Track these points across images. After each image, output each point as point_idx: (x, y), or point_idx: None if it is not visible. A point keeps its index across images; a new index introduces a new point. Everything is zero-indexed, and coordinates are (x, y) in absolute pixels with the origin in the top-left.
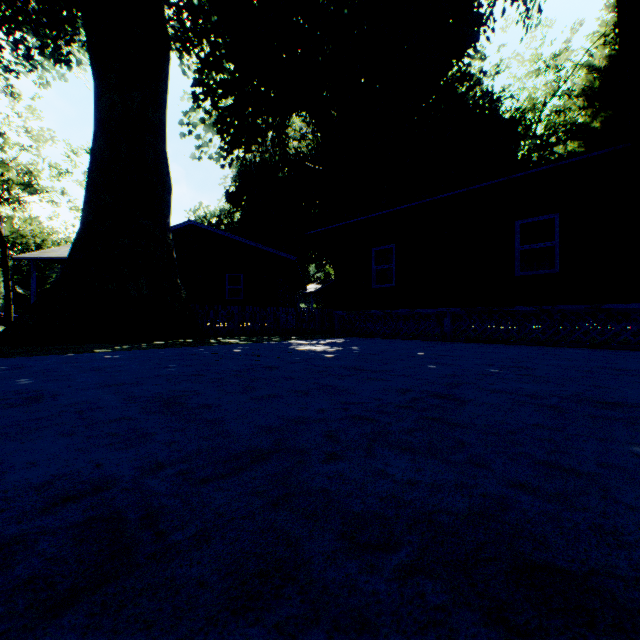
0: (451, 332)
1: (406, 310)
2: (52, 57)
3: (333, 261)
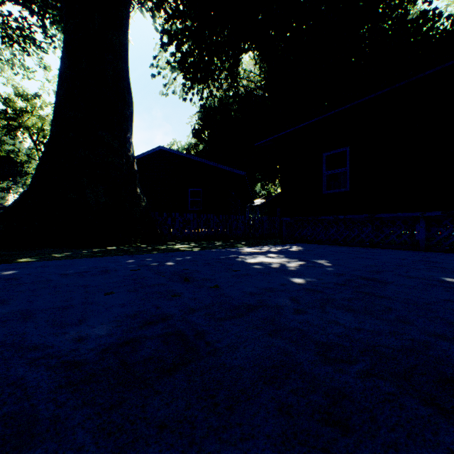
0: (425, 240)
1: (364, 215)
2: (60, 27)
3: (275, 180)
